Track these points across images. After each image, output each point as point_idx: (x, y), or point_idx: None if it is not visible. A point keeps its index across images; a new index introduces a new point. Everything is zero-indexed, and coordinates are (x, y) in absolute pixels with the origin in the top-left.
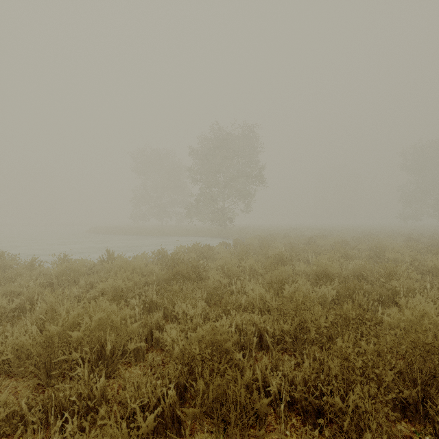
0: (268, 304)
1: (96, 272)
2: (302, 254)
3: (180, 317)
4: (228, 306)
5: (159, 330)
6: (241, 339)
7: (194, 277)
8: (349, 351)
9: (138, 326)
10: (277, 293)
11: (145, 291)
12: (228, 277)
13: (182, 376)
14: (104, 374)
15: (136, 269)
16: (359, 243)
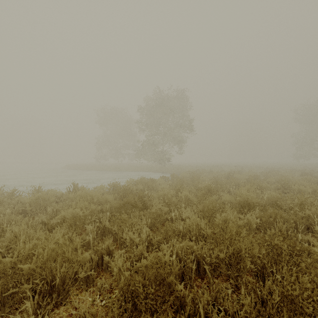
0: (204, 232)
1: (63, 200)
2: (225, 186)
3: (127, 243)
4: (169, 233)
5: (109, 255)
6: (181, 267)
7: (140, 206)
8: (296, 294)
9: (91, 252)
10: (208, 219)
11: (100, 217)
12: (168, 205)
13: (126, 314)
14: (52, 307)
15: (94, 198)
16: (266, 176)
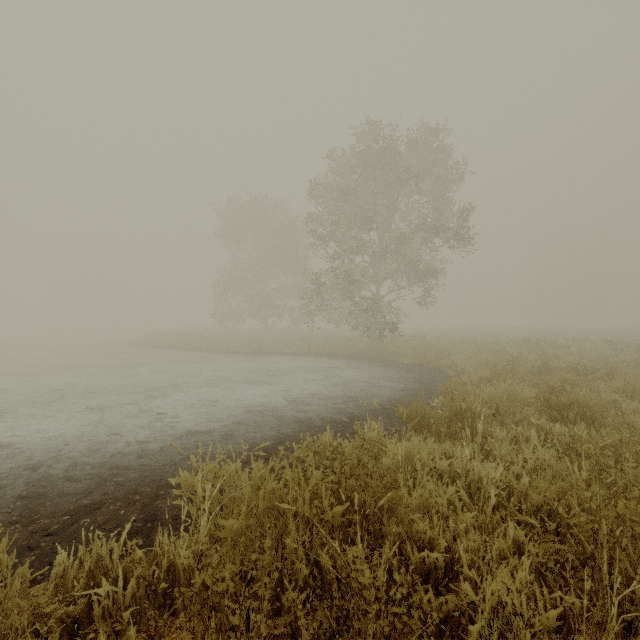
0: None
1: None
2: None
3: None
4: None
5: None
6: None
7: None
8: None
9: None
10: None
11: None
12: None
13: None
14: None
15: None
16: None
